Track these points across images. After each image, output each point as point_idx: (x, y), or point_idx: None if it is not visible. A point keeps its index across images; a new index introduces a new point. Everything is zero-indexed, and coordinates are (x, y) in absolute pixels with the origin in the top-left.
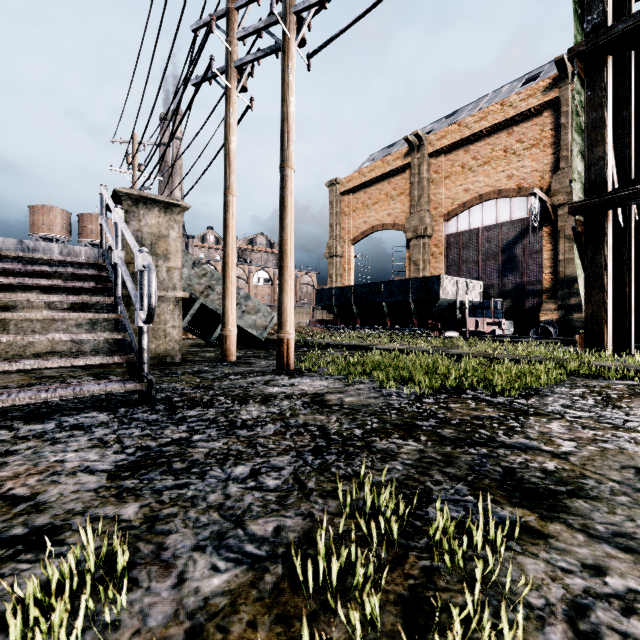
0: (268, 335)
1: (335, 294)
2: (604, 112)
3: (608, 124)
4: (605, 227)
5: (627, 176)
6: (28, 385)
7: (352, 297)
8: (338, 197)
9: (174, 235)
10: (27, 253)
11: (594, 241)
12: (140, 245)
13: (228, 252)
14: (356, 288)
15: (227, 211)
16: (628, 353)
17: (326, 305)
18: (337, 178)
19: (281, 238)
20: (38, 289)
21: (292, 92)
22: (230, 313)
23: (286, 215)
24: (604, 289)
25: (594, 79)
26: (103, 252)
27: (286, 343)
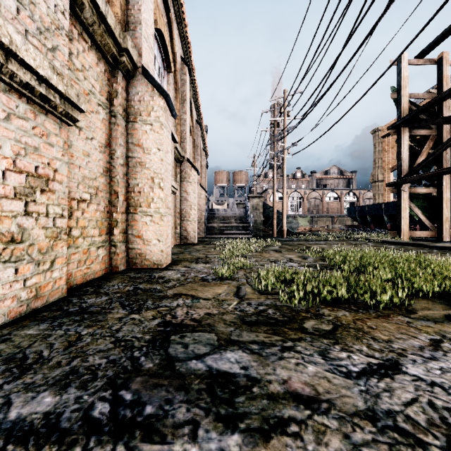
0: (304, 232)
1: (357, 210)
2: (400, 149)
3: (402, 153)
4: (400, 191)
5: (441, 161)
6: (235, 237)
7: (366, 212)
8: (379, 140)
9: (260, 204)
10: (233, 212)
11: (398, 196)
12: (253, 207)
13: (273, 207)
14: (369, 206)
15: (273, 196)
16: (442, 240)
17: (353, 217)
18: (378, 127)
19: (282, 205)
20: (234, 219)
21: (285, 169)
22: (274, 223)
23: (283, 200)
24: (400, 214)
25: (398, 136)
26: (245, 209)
27: (283, 231)
